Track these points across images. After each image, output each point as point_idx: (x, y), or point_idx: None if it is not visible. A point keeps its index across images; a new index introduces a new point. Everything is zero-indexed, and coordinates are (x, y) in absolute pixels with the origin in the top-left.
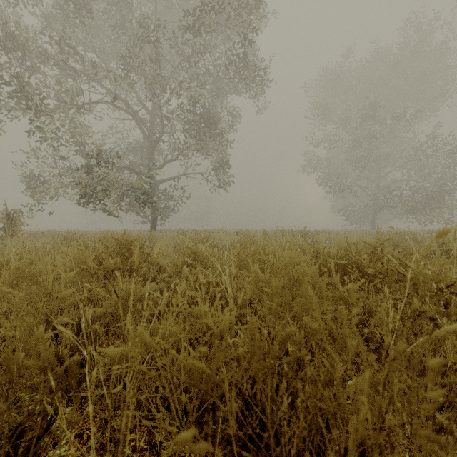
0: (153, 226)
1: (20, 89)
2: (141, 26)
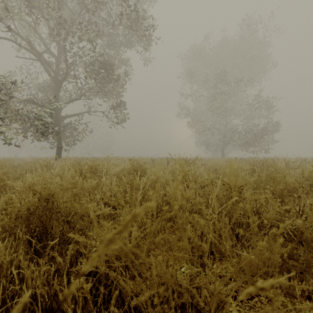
0: (58, 154)
1: None
2: None
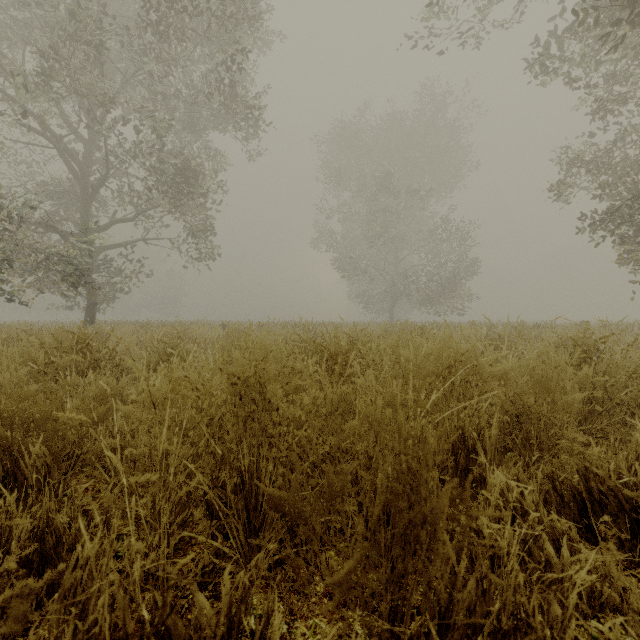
0: (91, 316)
1: None
2: (74, 18)
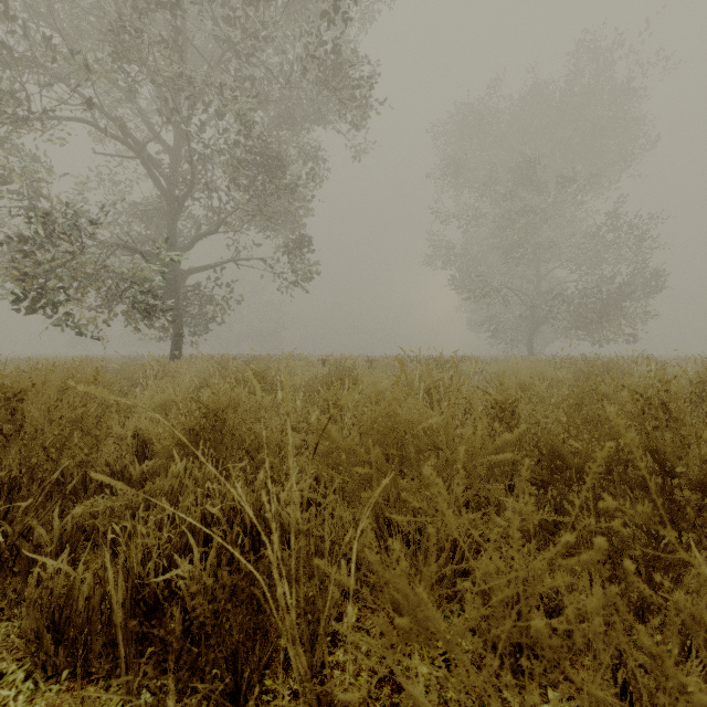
0: (176, 349)
1: None
2: None
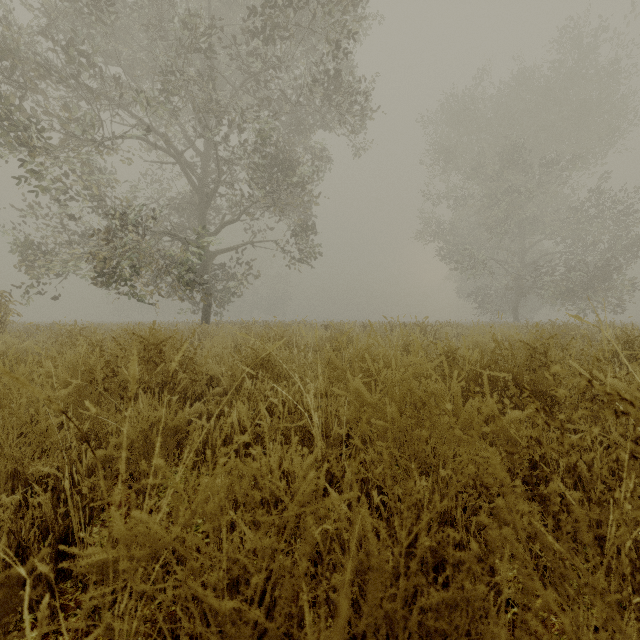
0: (206, 316)
1: (7, 115)
2: (186, 27)
